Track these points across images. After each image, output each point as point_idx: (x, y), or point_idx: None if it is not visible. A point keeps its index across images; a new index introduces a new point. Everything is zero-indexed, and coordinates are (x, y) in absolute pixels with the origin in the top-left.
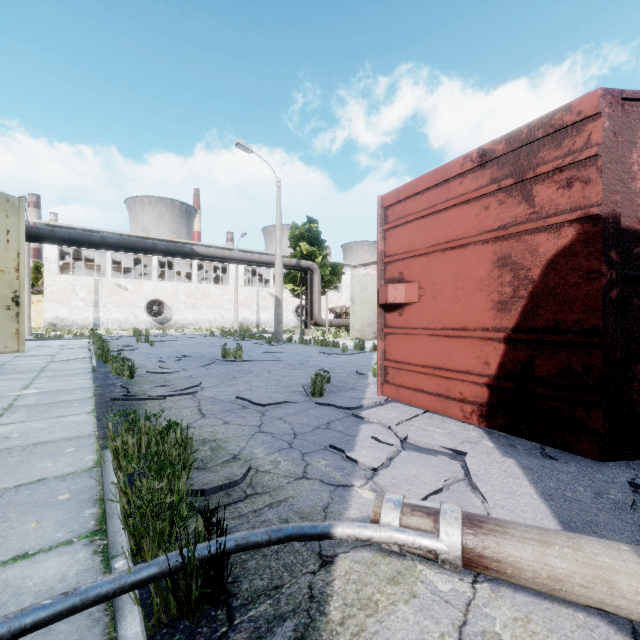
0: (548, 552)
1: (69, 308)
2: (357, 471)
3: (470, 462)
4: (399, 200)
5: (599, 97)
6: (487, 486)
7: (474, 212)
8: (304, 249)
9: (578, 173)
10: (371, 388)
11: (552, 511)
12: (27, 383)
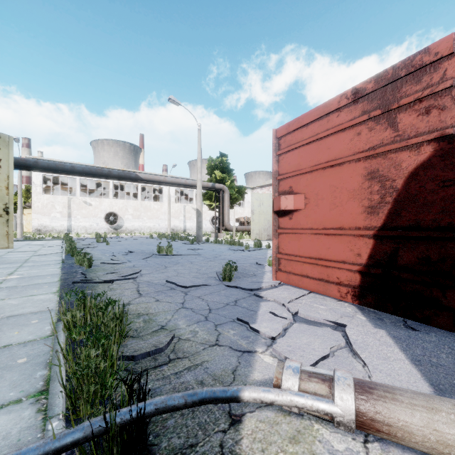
0: (436, 418)
1: (50, 218)
2: (259, 339)
3: (350, 332)
4: (289, 132)
5: (453, 40)
6: (366, 353)
7: (349, 138)
8: (217, 175)
9: (435, 102)
10: (267, 275)
11: (422, 375)
12: (12, 271)
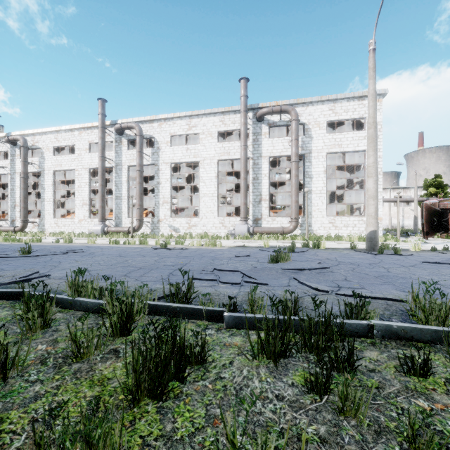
0: None
1: None
2: None
3: None
4: None
5: None
6: None
7: None
8: (431, 191)
9: None
10: None
11: None
12: None
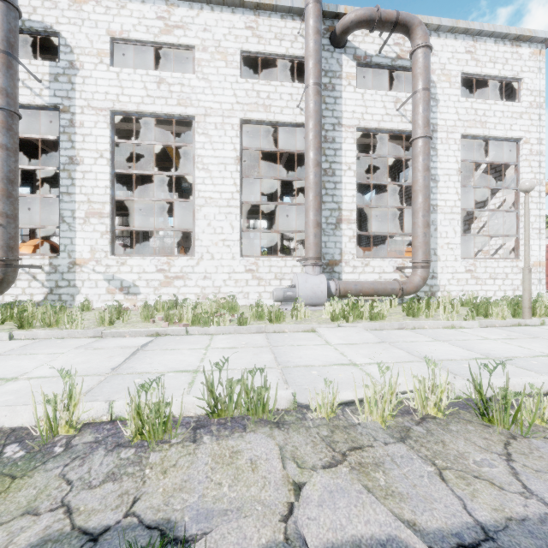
0: None
1: None
2: None
3: None
4: None
5: None
6: None
7: None
8: None
9: None
10: None
11: None
12: None
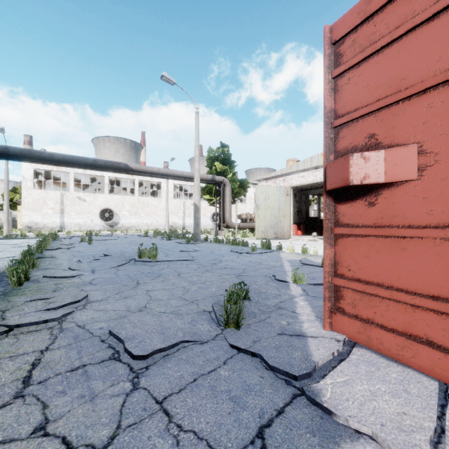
0: None
1: (41, 215)
2: None
3: None
4: (369, 14)
5: None
6: None
7: None
8: (218, 167)
9: None
10: (301, 305)
11: None
12: None
